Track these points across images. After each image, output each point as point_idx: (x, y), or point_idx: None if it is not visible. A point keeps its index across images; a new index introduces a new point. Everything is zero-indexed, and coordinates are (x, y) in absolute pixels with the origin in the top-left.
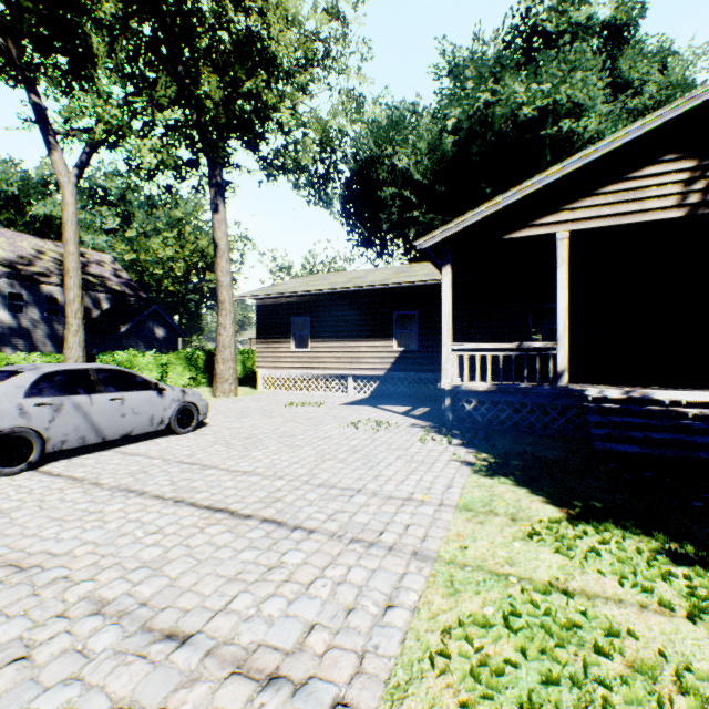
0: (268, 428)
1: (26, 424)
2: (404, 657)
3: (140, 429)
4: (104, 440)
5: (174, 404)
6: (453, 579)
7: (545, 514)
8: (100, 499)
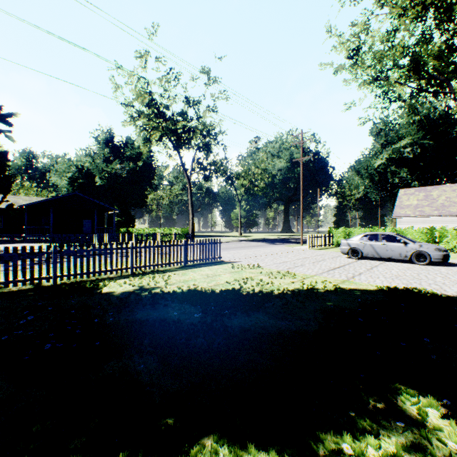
0: (456, 272)
1: (356, 247)
2: (289, 272)
3: (394, 257)
4: (380, 257)
5: (412, 250)
6: (307, 275)
7: (343, 286)
8: (342, 263)
